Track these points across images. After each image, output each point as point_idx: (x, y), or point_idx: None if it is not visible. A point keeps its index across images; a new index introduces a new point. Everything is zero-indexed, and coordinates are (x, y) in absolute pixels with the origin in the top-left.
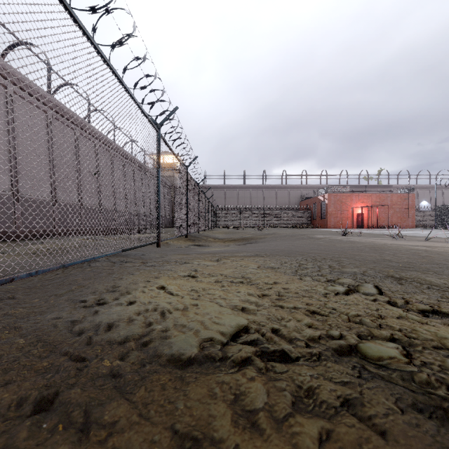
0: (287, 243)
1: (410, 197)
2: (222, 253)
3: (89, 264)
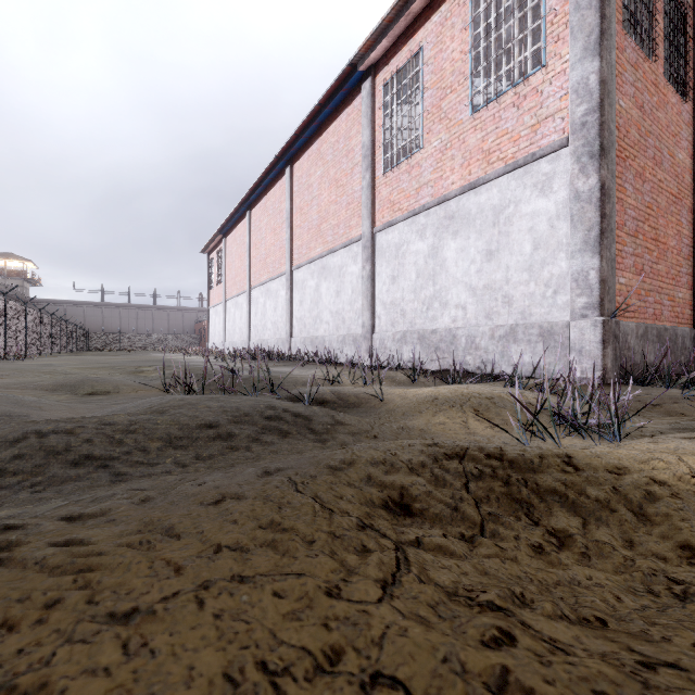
0: None
1: None
2: None
3: None
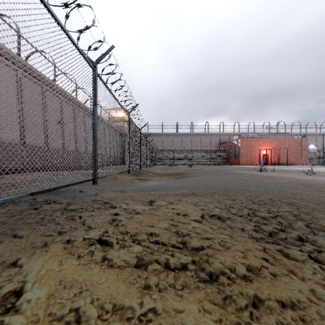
0: (215, 178)
1: (303, 141)
2: (158, 191)
3: None
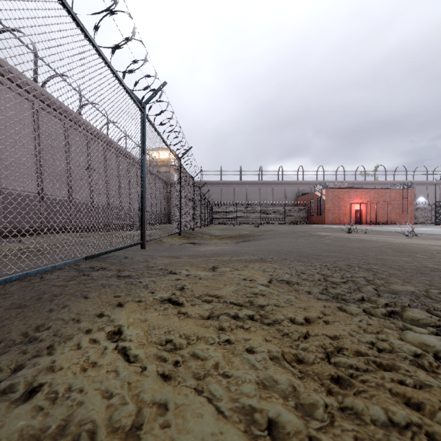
0: (289, 242)
1: (408, 193)
2: (219, 256)
3: (41, 276)
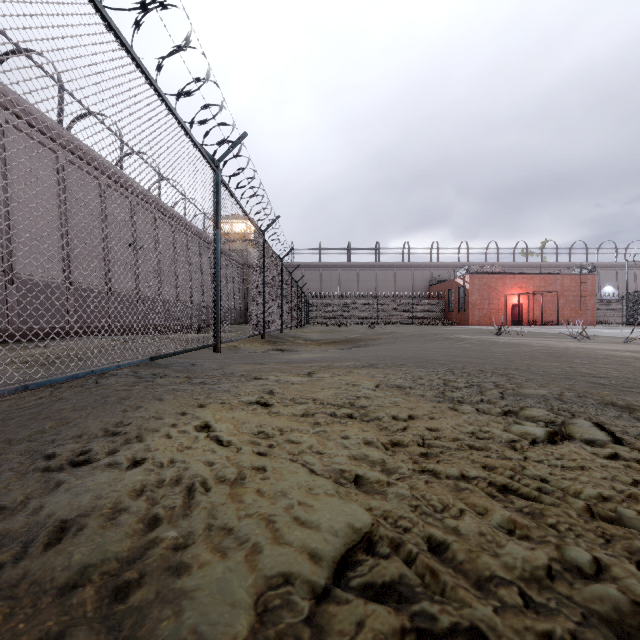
0: (414, 347)
1: (588, 280)
2: (317, 362)
3: (96, 381)
